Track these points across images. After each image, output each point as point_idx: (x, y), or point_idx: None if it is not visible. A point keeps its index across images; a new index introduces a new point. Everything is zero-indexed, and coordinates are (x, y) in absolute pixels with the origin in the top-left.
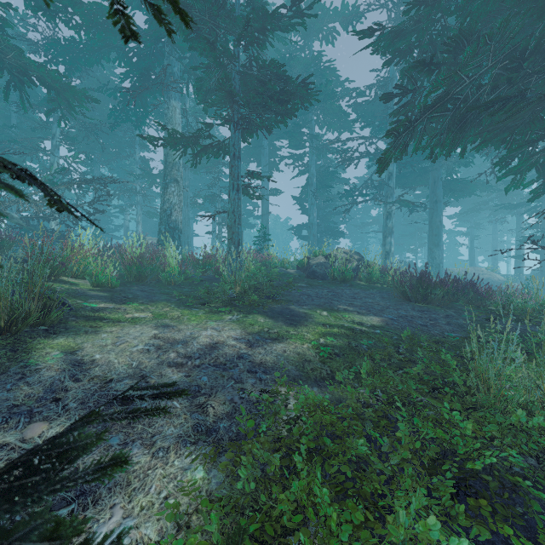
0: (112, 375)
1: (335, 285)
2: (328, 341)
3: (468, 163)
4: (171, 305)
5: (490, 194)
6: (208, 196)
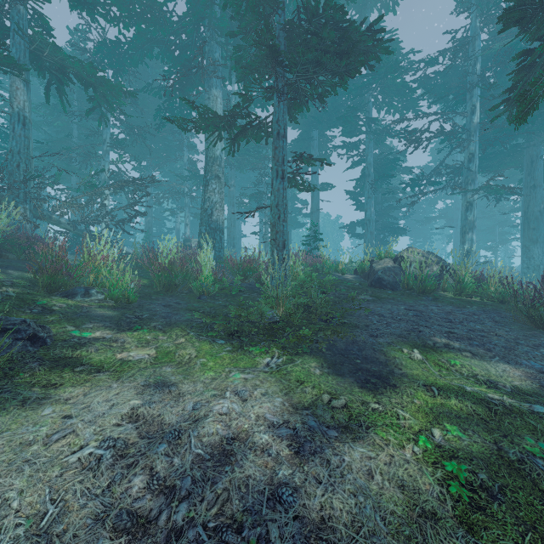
0: None
1: (413, 299)
2: (449, 436)
3: None
4: (190, 332)
5: None
6: (253, 194)
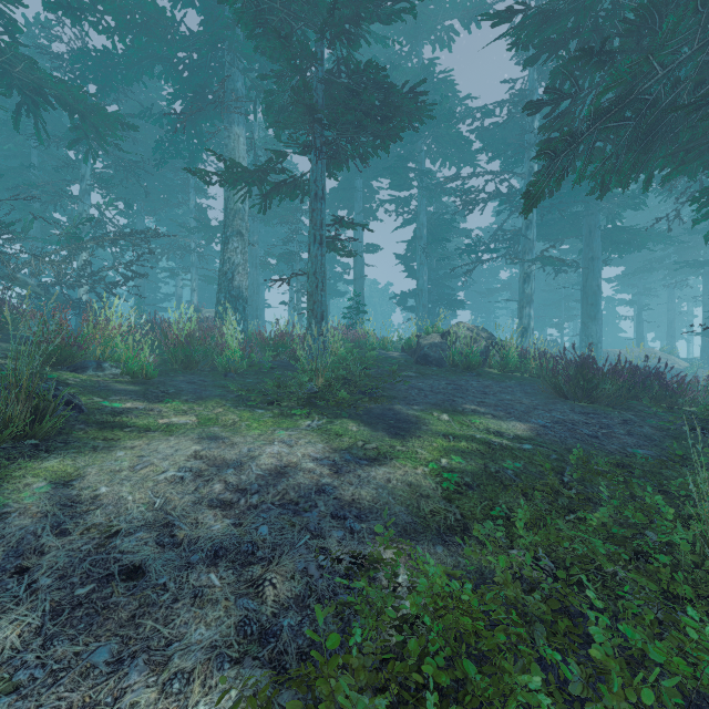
0: (120, 523)
1: (457, 375)
2: (453, 462)
3: (638, 205)
4: (226, 404)
5: (667, 248)
6: (283, 254)
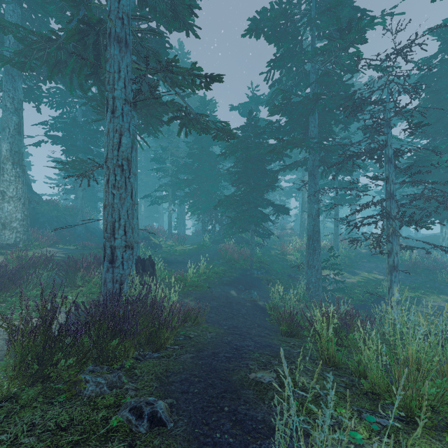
0: None
1: (381, 262)
2: (361, 280)
3: None
4: None
5: None
6: None
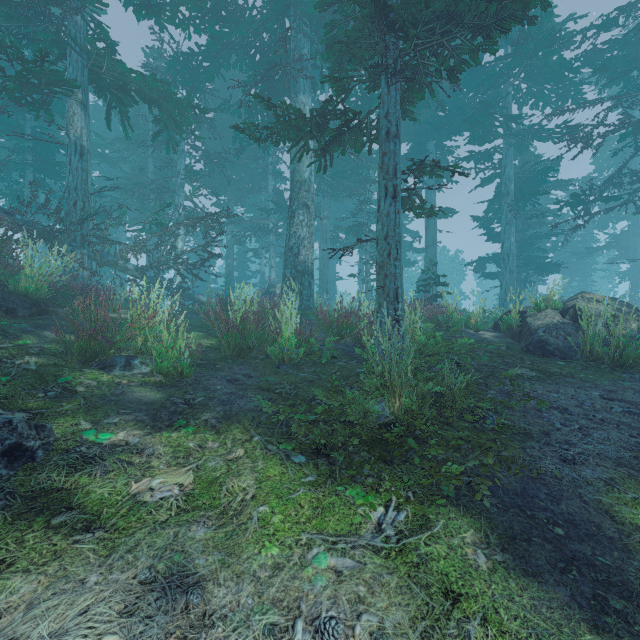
0: None
1: (607, 377)
2: None
3: None
4: (254, 436)
5: None
6: (351, 226)
